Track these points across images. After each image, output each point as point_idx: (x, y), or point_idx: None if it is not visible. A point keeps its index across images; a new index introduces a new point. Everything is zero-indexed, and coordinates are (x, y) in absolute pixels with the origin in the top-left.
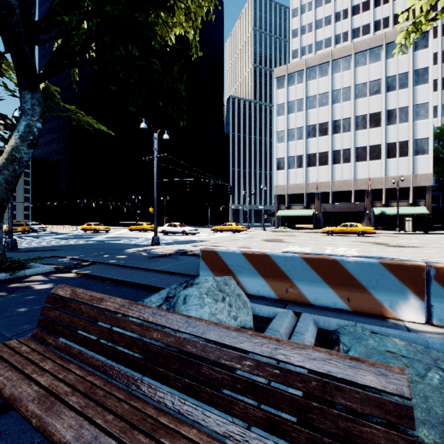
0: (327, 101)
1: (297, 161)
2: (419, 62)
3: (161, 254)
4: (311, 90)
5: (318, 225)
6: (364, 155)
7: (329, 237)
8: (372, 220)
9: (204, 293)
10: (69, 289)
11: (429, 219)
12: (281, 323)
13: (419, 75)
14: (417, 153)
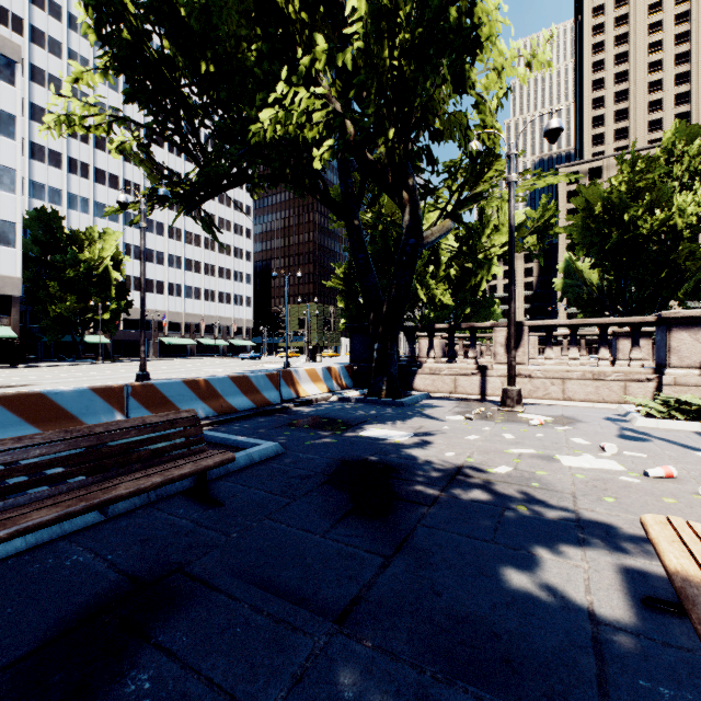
0: None
1: None
2: (2, 98)
3: None
4: None
5: None
6: None
7: None
8: None
9: None
10: None
11: (21, 346)
12: None
13: (2, 120)
14: None
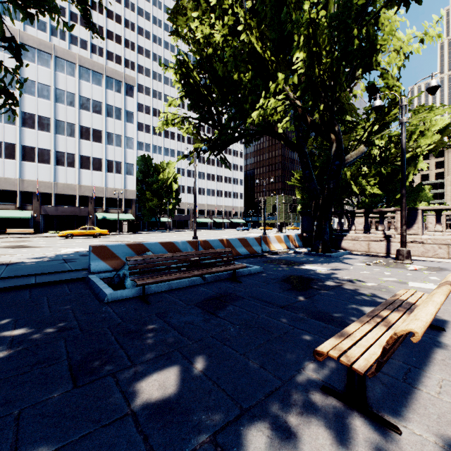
0: (50, 96)
1: (7, 150)
2: (128, 105)
3: None
4: (28, 72)
5: (37, 229)
6: (88, 164)
7: (74, 240)
8: (95, 224)
9: None
10: (138, 256)
11: (136, 223)
12: None
13: (128, 116)
14: (128, 174)
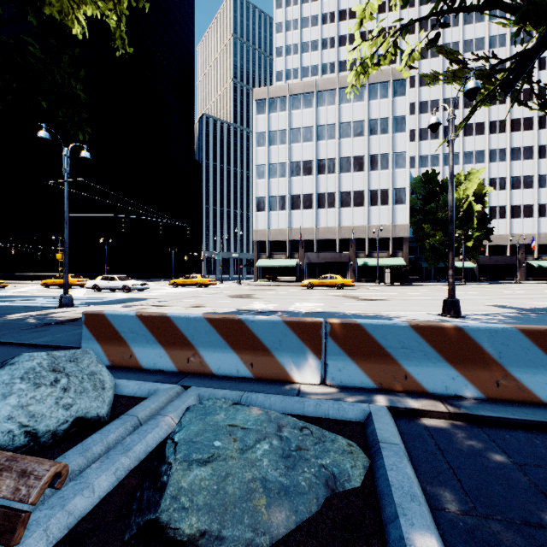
0: (312, 137)
1: (280, 203)
2: (398, 109)
3: (61, 319)
4: (294, 121)
5: (302, 278)
6: (348, 201)
7: (308, 291)
8: (356, 271)
9: (18, 377)
10: None
11: (405, 271)
12: (150, 404)
13: (398, 123)
14: (397, 203)
